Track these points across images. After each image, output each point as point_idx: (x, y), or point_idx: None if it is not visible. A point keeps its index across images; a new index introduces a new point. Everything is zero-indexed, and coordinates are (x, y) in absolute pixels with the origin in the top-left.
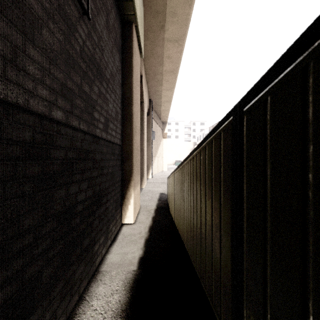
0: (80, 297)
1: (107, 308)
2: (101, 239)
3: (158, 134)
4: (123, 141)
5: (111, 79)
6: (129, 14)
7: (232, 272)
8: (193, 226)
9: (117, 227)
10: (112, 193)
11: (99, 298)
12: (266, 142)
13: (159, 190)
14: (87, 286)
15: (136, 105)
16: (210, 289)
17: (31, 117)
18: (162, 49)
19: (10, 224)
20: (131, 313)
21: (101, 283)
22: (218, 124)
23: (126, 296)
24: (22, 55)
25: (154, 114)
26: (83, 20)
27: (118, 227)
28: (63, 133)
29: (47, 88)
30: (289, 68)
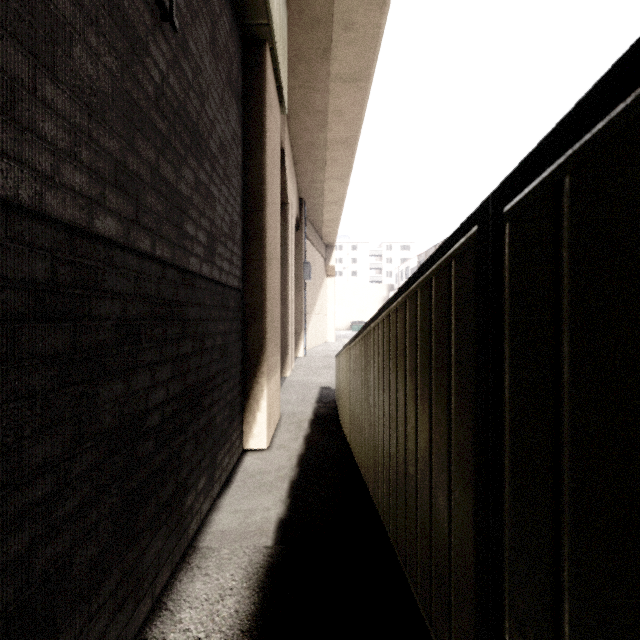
0: (155, 604)
1: (212, 627)
2: (200, 482)
3: (317, 269)
4: (246, 282)
5: (221, 156)
6: (258, 24)
7: (477, 565)
8: (389, 457)
9: (233, 457)
10: (222, 388)
11: (195, 606)
12: (561, 280)
13: (318, 380)
14: (170, 579)
15: (273, 210)
16: (427, 595)
17: (49, 230)
18: (324, 96)
19: (2, 456)
20: (260, 637)
21: (200, 573)
22: (444, 243)
23: (250, 602)
24: (29, 99)
25: (308, 229)
26: (162, 31)
27: (236, 457)
28: (119, 265)
29: (83, 169)
30: (620, 105)
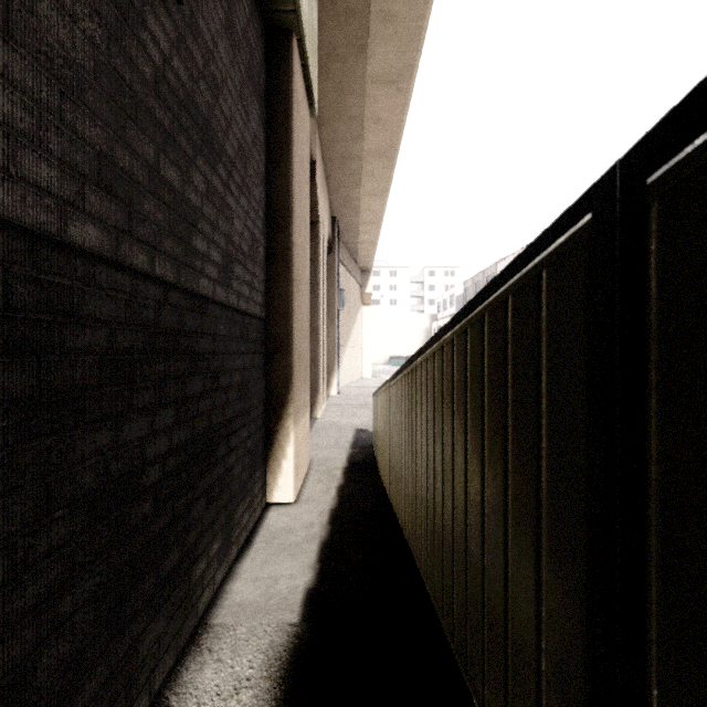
0: (155, 698)
1: None
2: (214, 546)
3: (351, 297)
4: (270, 310)
5: (240, 162)
6: (284, 11)
7: None
8: (442, 525)
9: (254, 513)
10: (241, 434)
11: (204, 702)
12: None
13: (353, 422)
14: (175, 666)
15: (301, 227)
16: None
17: (0, 236)
18: (360, 100)
19: None
20: None
21: (211, 658)
22: (528, 247)
23: (271, 696)
24: None
25: (342, 252)
26: (164, 3)
27: (258, 513)
28: (105, 285)
29: (52, 161)
30: None
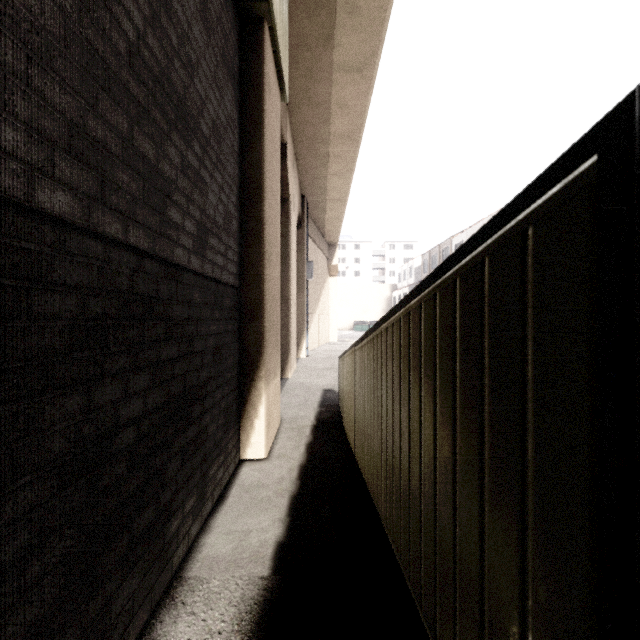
0: None
1: None
2: (189, 502)
3: (319, 268)
4: (243, 279)
5: (214, 139)
6: (256, 0)
7: None
8: (408, 488)
9: (228, 469)
10: (216, 395)
11: None
12: None
13: (321, 383)
14: (150, 619)
15: (272, 202)
16: None
17: None
18: (327, 87)
19: None
20: None
21: (185, 611)
22: (510, 203)
23: None
24: None
25: (311, 227)
26: None
27: (232, 469)
28: (76, 251)
29: (19, 125)
30: None
